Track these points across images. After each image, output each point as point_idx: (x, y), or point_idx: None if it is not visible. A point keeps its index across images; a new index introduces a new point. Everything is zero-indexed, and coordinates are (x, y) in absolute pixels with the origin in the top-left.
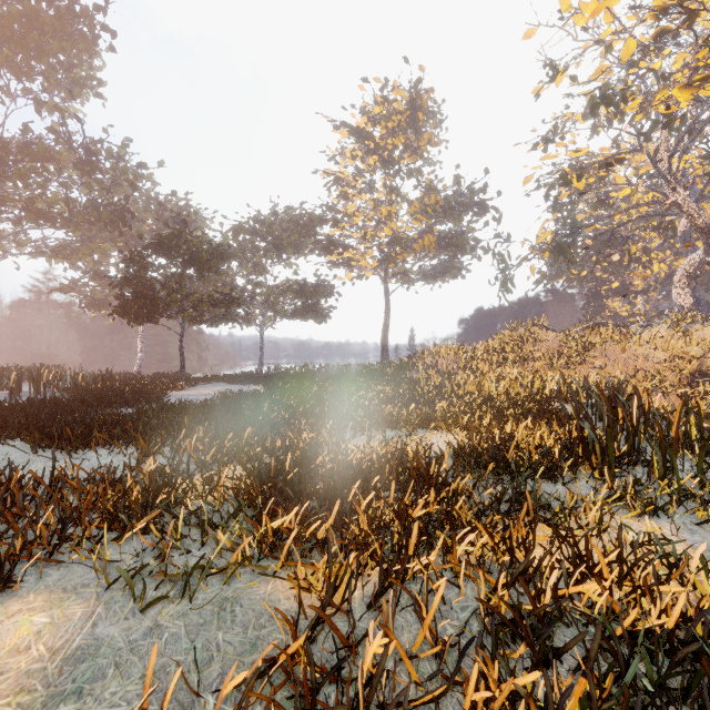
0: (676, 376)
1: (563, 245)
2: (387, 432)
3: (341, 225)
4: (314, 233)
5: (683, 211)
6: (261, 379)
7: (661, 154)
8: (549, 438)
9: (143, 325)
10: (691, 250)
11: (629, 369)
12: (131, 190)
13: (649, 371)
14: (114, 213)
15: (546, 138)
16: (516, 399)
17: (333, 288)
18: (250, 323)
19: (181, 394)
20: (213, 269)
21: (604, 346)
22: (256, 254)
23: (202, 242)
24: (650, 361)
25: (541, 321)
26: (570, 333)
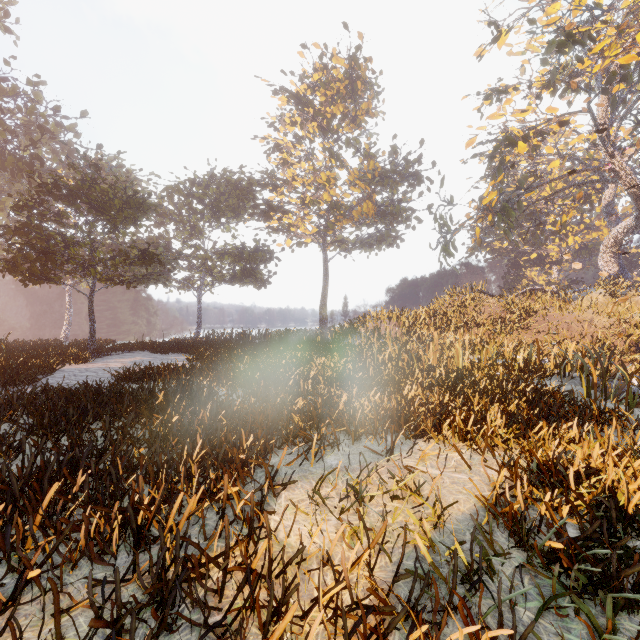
0: (624, 342)
1: (507, 208)
2: (346, 444)
3: (280, 190)
4: (253, 197)
5: (621, 177)
6: (188, 348)
7: (600, 120)
8: (639, 469)
9: (71, 289)
10: (615, 220)
11: (573, 335)
12: (50, 140)
13: (597, 336)
14: (21, 160)
15: (498, 89)
16: (497, 376)
17: (272, 254)
18: (187, 288)
19: (78, 368)
20: (130, 221)
21: (543, 311)
22: (192, 216)
23: (115, 188)
24: (595, 326)
25: (481, 286)
26: (510, 298)
